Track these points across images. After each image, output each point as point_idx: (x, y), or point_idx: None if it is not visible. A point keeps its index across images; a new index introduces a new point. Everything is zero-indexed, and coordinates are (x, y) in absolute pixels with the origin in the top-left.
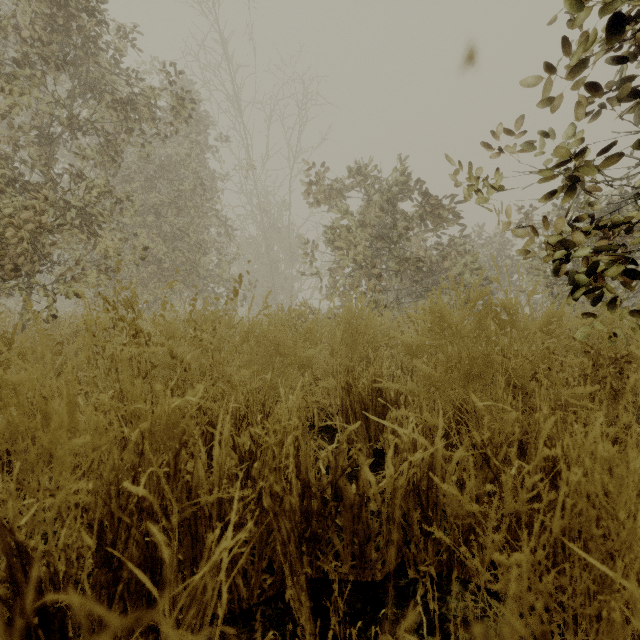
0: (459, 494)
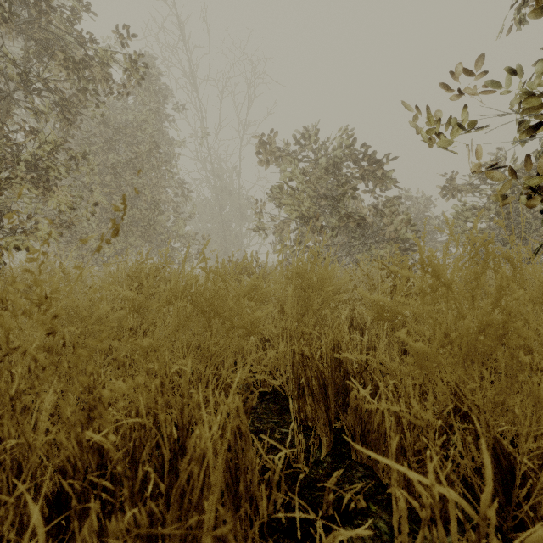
0: None
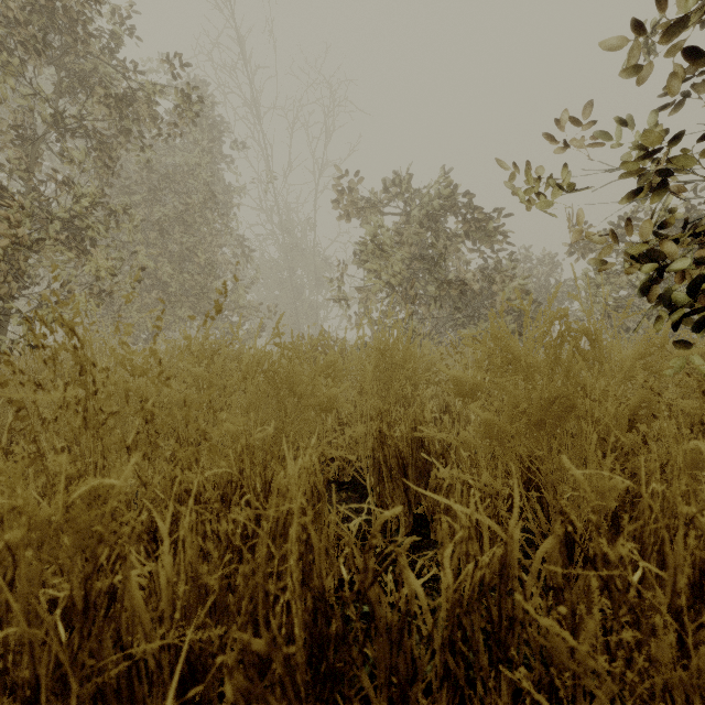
0: (570, 637)
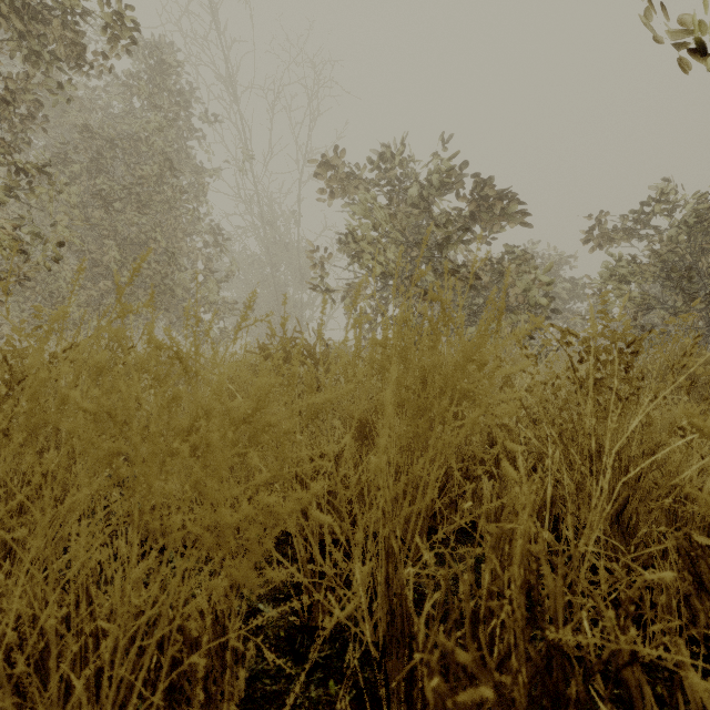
0: None
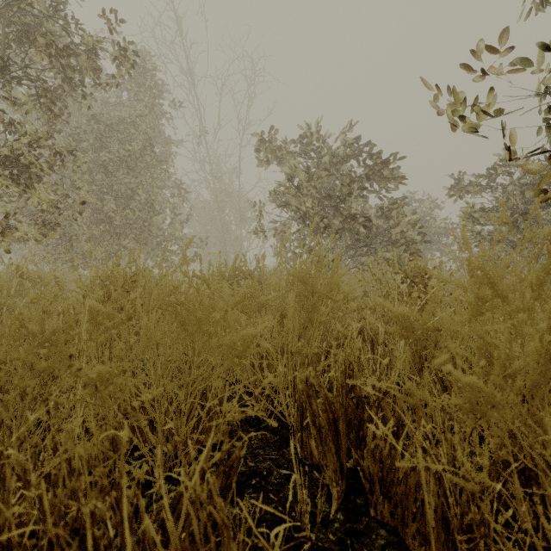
0: None
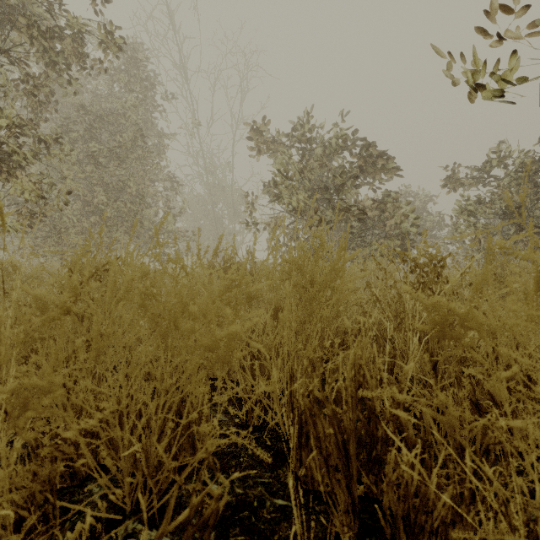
0: None
